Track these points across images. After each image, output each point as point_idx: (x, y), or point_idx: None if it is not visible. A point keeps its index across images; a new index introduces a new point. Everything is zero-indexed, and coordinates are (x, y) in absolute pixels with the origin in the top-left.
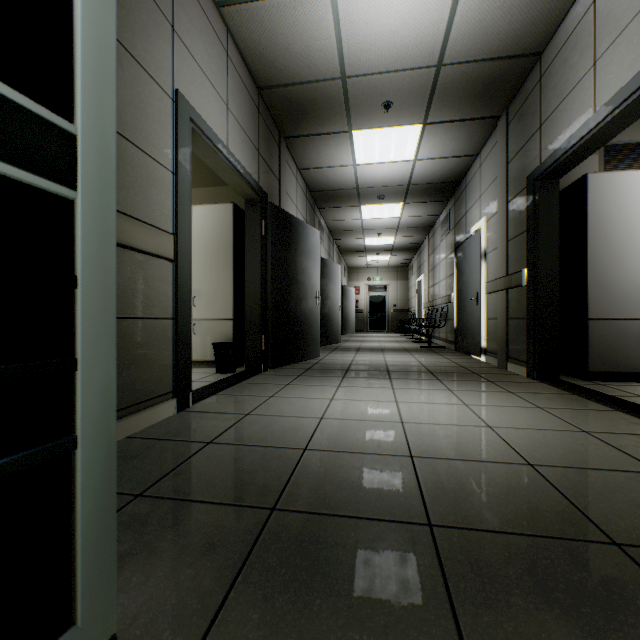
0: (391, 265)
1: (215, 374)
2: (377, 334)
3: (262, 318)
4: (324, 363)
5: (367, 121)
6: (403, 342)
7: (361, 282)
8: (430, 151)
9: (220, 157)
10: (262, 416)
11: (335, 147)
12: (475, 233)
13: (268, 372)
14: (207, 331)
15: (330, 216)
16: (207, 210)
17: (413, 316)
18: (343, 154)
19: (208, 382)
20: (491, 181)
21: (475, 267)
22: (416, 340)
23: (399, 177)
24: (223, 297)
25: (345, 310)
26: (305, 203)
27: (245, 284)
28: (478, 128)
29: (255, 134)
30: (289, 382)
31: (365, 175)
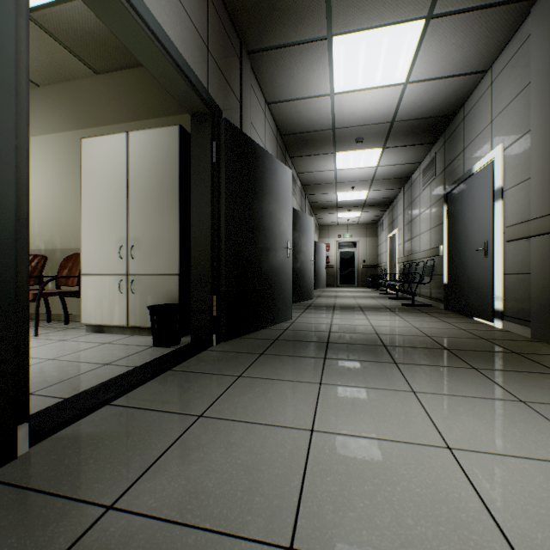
0: (361, 222)
1: (149, 348)
2: (348, 289)
3: (213, 273)
4: (296, 329)
5: (352, 16)
6: (379, 298)
7: (331, 239)
8: (427, 67)
9: (124, 6)
10: (137, 525)
11: (310, 66)
12: (483, 168)
13: (221, 345)
14: (148, 289)
15: (302, 167)
16: (148, 136)
17: (384, 271)
18: (319, 77)
19: (125, 367)
20: (515, 94)
21: (483, 210)
22: (391, 296)
23: (383, 111)
24: (167, 246)
25: (316, 265)
26: (275, 146)
27: (191, 228)
28: (501, 21)
29: (201, 20)
30: (243, 370)
31: (343, 109)
